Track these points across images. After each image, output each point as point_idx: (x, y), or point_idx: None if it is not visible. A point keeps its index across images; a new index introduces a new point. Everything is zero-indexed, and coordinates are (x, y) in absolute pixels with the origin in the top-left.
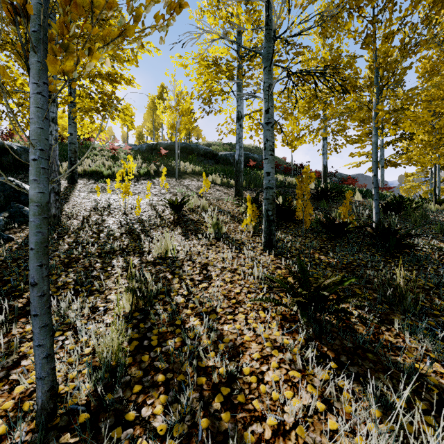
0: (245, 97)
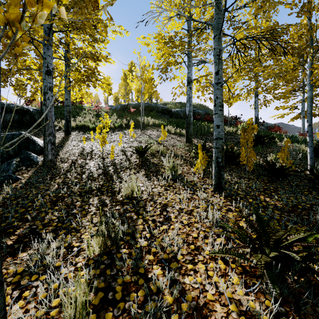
0: (196, 63)
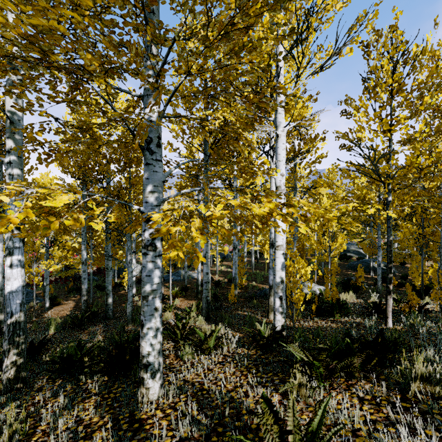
0: None
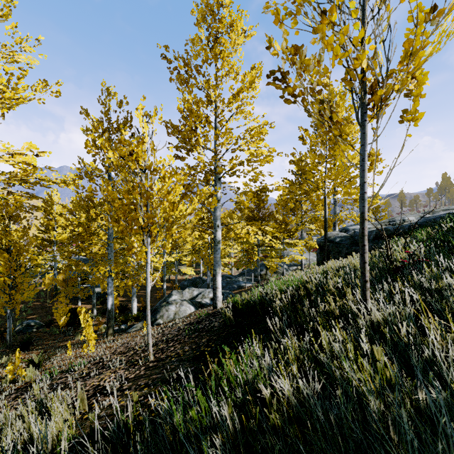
0: None
